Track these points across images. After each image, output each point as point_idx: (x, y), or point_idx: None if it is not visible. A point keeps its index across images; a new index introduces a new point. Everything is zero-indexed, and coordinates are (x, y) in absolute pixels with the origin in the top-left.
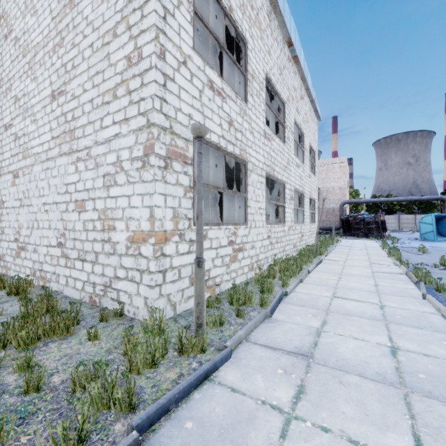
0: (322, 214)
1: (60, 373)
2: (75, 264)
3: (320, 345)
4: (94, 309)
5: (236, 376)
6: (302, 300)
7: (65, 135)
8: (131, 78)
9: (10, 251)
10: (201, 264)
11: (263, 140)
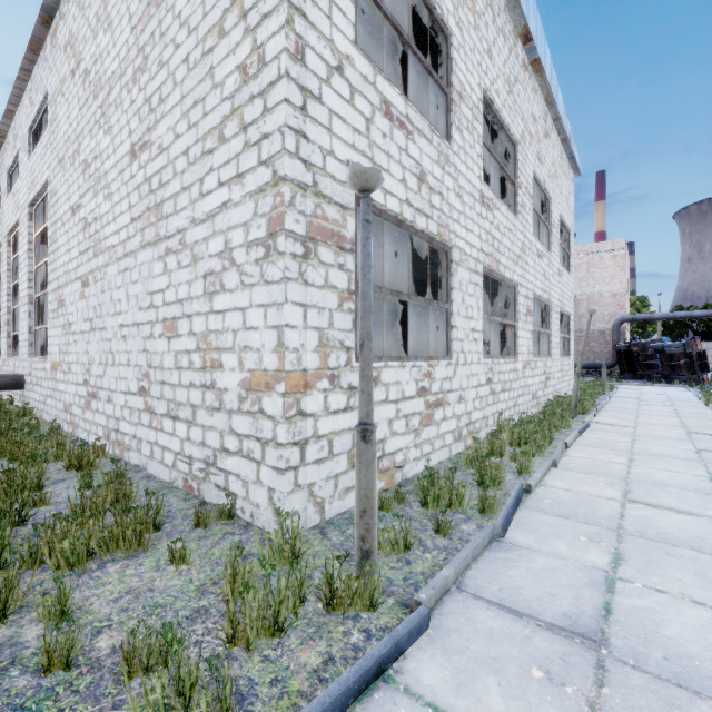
0: (579, 341)
1: (112, 631)
2: (163, 424)
3: (618, 614)
4: (189, 502)
5: (442, 676)
6: (561, 504)
7: (150, 213)
8: (247, 102)
9: (78, 400)
10: (369, 436)
11: (478, 209)
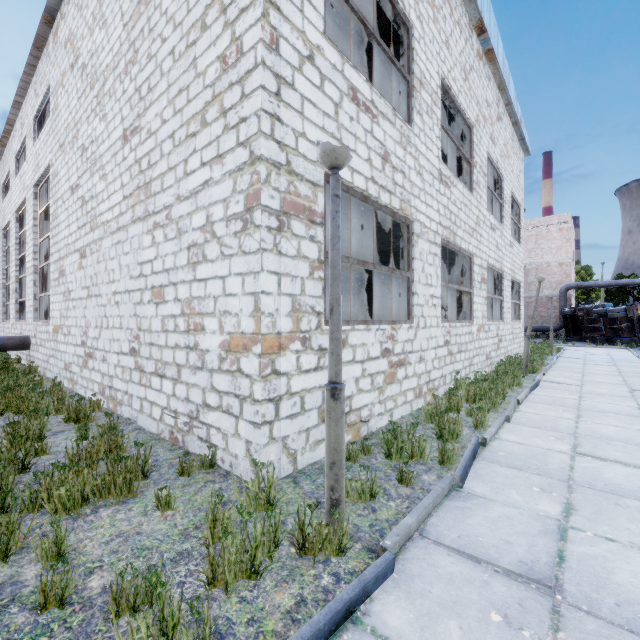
0: (528, 307)
1: (103, 571)
2: (152, 381)
3: (571, 561)
4: (174, 452)
5: (406, 619)
6: (514, 457)
7: (140, 192)
8: (226, 89)
9: (76, 359)
10: (338, 393)
11: (437, 186)
